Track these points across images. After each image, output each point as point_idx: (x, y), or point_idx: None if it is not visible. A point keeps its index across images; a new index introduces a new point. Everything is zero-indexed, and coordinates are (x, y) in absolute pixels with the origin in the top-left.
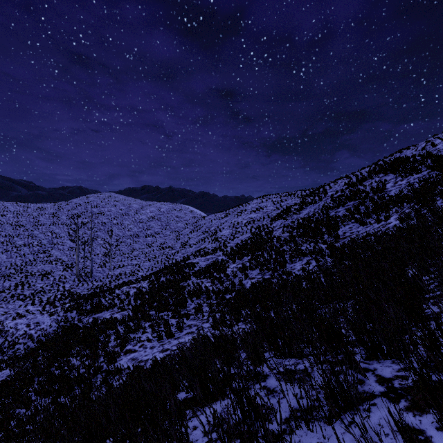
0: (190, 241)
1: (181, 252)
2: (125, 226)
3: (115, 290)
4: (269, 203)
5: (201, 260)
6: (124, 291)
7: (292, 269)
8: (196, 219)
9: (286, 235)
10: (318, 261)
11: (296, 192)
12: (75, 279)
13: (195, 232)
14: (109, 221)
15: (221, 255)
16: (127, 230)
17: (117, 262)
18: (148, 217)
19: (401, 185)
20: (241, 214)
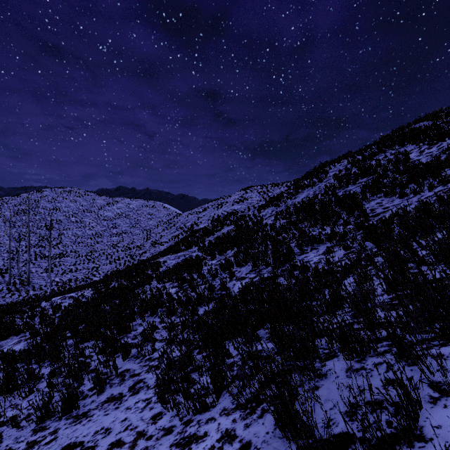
0: (161, 240)
1: (150, 252)
2: (86, 224)
3: (42, 302)
4: (254, 194)
5: (170, 258)
6: (54, 303)
7: (305, 262)
8: (171, 217)
9: (283, 222)
10: (348, 247)
11: (284, 183)
12: (4, 288)
13: (168, 230)
14: (65, 218)
15: (196, 251)
16: (88, 229)
17: (69, 266)
18: (114, 214)
19: (431, 152)
20: (222, 206)
